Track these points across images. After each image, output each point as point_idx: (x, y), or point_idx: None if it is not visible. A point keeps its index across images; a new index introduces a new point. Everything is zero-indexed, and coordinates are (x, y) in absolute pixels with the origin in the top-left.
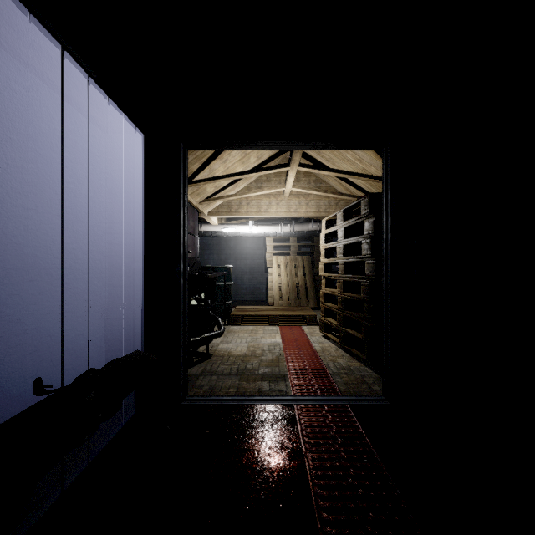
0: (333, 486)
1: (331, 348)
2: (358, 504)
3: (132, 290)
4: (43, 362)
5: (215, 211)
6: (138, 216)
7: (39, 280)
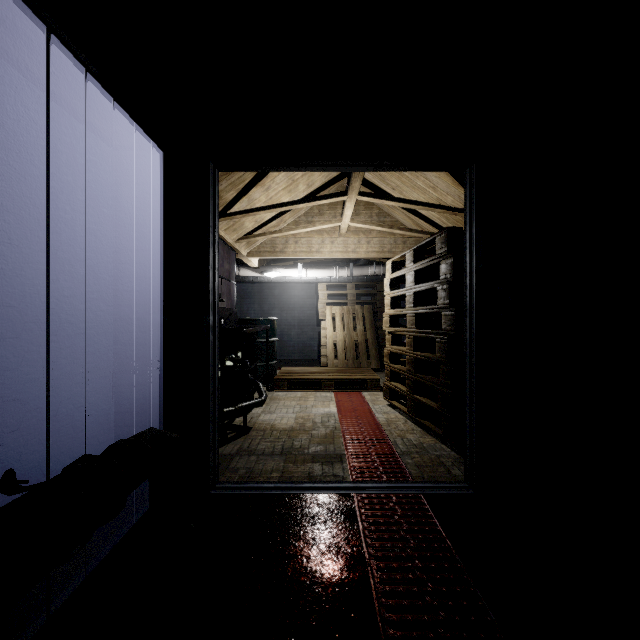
0: (406, 607)
1: (398, 419)
2: (439, 634)
3: (148, 349)
4: (28, 443)
5: (255, 251)
6: (155, 254)
7: (23, 337)
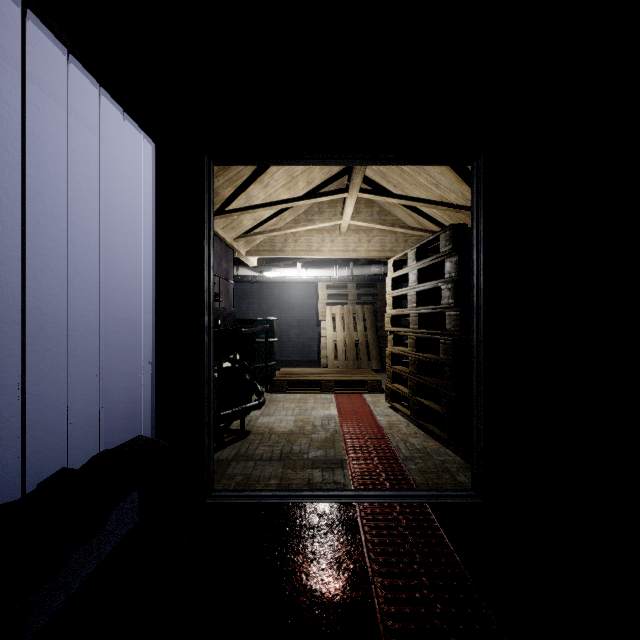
0: (414, 631)
1: (400, 422)
2: None
3: (139, 351)
4: (8, 452)
5: (254, 250)
6: (147, 251)
7: (2, 338)
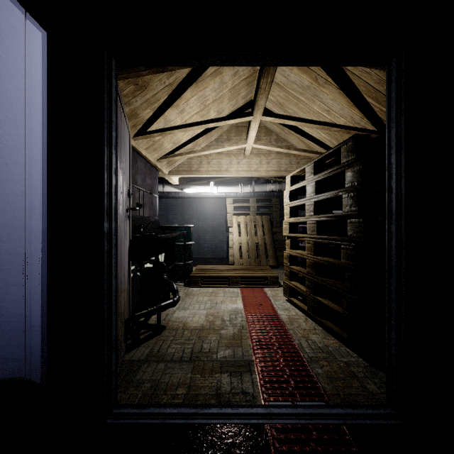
0: None
1: (299, 317)
2: None
3: (29, 260)
4: None
5: (175, 170)
6: (36, 151)
7: None
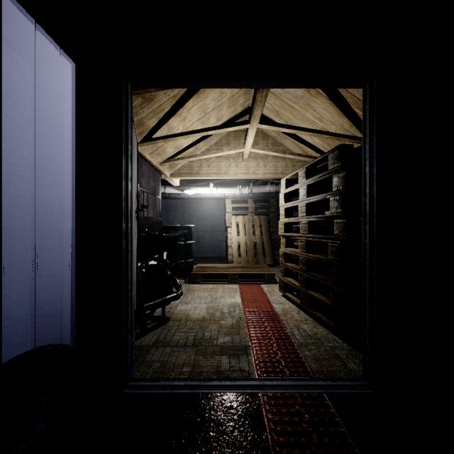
0: None
1: (292, 310)
2: None
3: (60, 255)
4: None
5: (176, 172)
6: (67, 163)
7: None
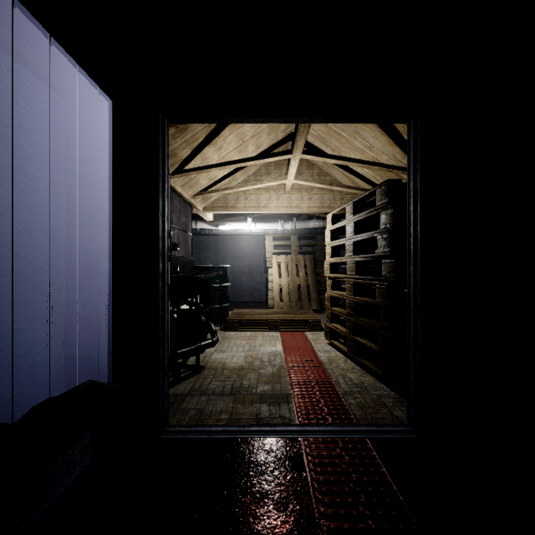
0: None
1: (339, 358)
2: None
3: (97, 296)
4: None
5: (210, 206)
6: (103, 202)
7: None
